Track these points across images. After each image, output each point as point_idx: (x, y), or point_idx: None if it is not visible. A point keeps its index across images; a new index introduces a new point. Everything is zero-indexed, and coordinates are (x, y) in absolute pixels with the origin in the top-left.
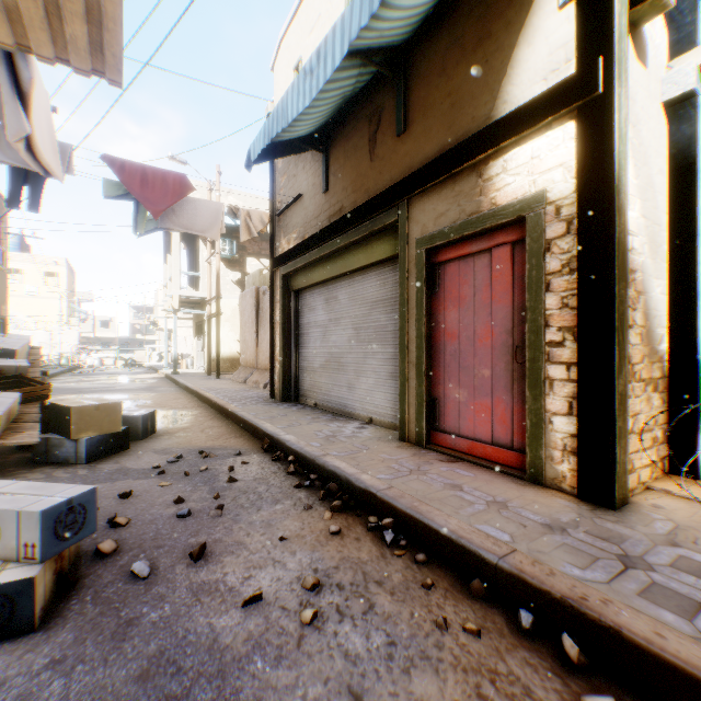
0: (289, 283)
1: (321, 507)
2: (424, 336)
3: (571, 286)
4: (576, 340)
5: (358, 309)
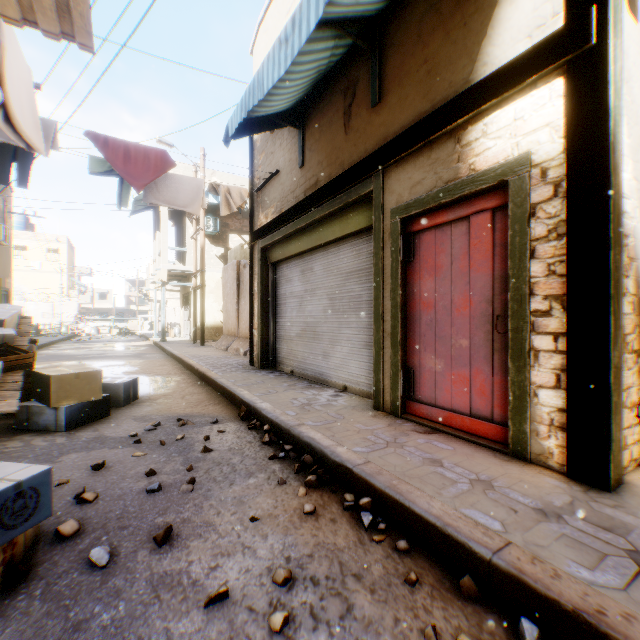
0: (267, 255)
1: (295, 482)
2: (399, 306)
3: (558, 252)
4: (565, 309)
5: (333, 280)
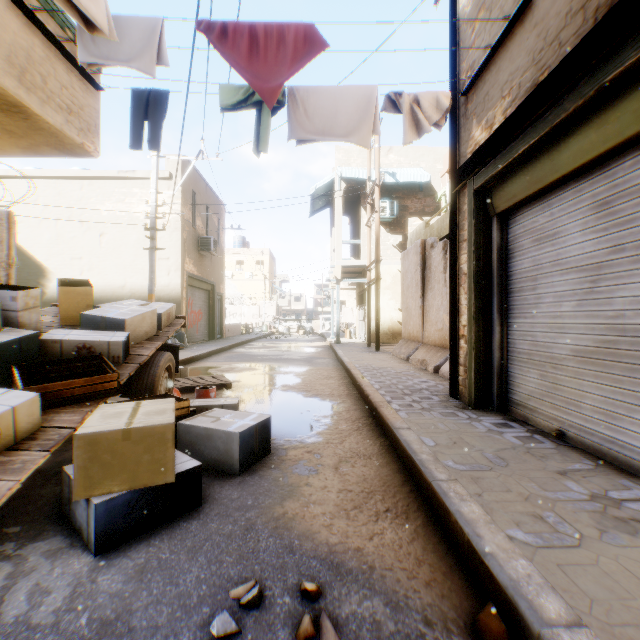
0: (488, 201)
1: None
2: None
3: None
4: None
5: None
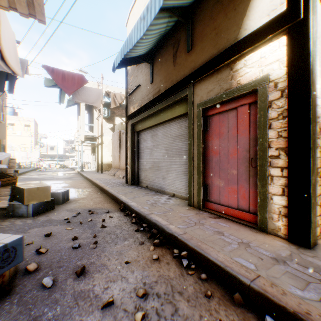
0: (134, 128)
1: (148, 243)
2: (201, 153)
3: (283, 125)
4: (287, 154)
5: (167, 140)
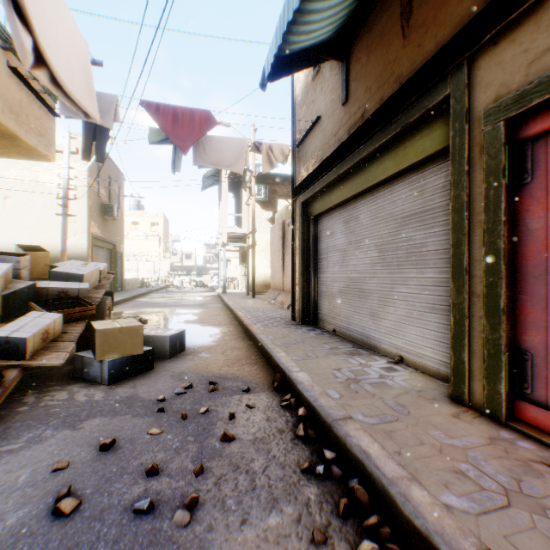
0: (308, 209)
1: (341, 540)
2: (501, 254)
3: None
4: None
5: (384, 228)
